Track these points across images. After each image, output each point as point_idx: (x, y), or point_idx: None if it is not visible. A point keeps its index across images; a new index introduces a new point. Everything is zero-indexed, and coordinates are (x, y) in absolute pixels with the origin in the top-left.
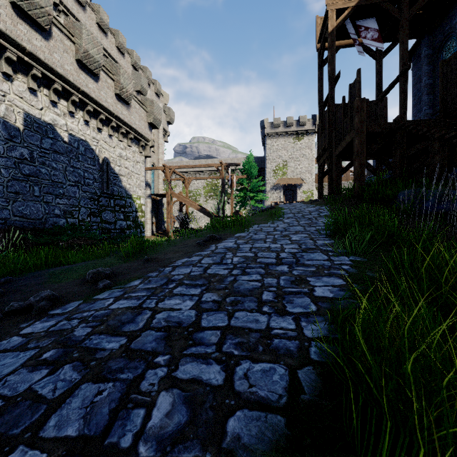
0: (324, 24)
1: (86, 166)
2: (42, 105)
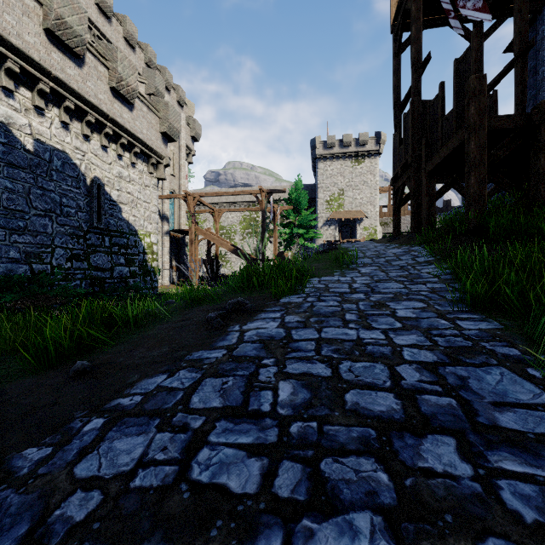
0: None
1: (64, 187)
2: None
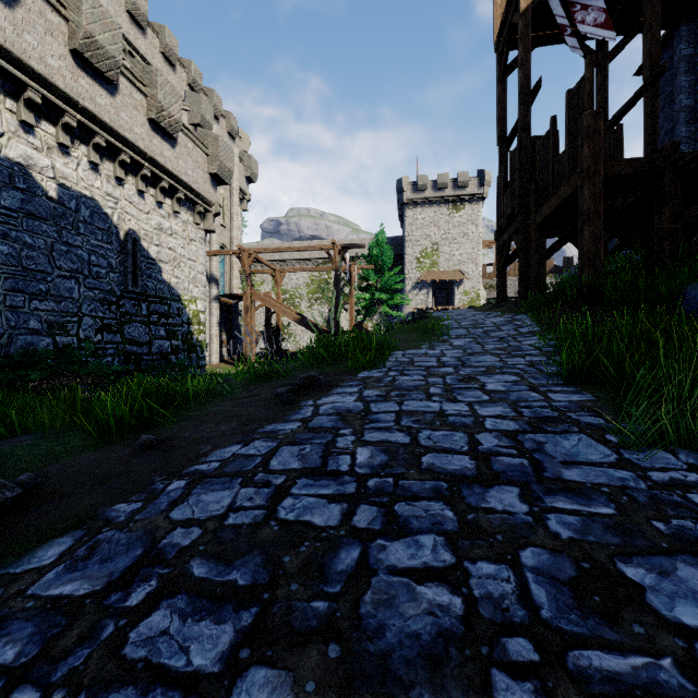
0: (510, 2)
1: (93, 243)
2: (2, 128)
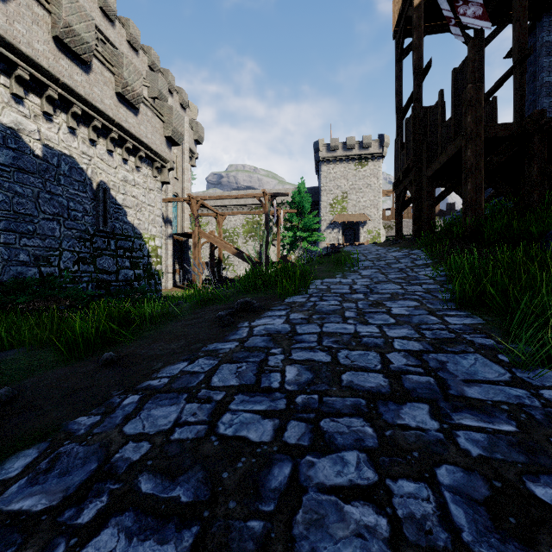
0: None
1: (71, 192)
2: None
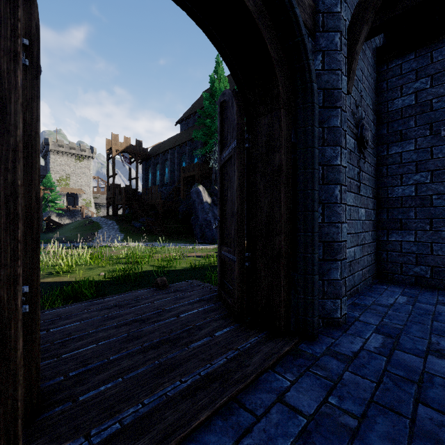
0: (110, 148)
1: None
2: None
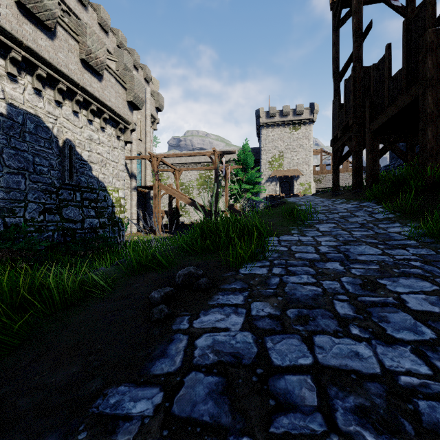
0: None
1: (36, 148)
2: None
